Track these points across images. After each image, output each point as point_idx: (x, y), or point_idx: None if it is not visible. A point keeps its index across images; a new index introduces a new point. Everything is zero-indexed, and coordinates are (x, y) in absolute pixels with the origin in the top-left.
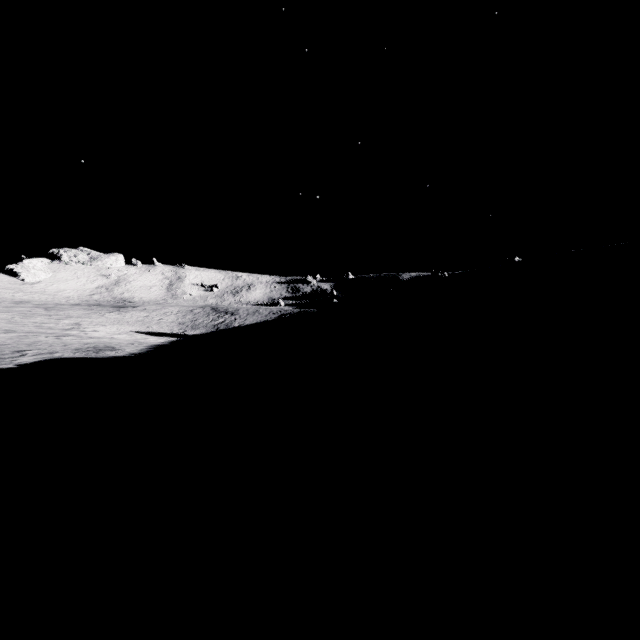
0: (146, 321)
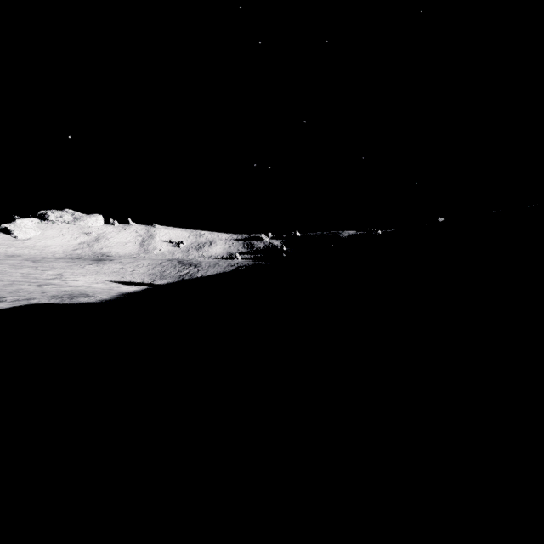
0: (121, 272)
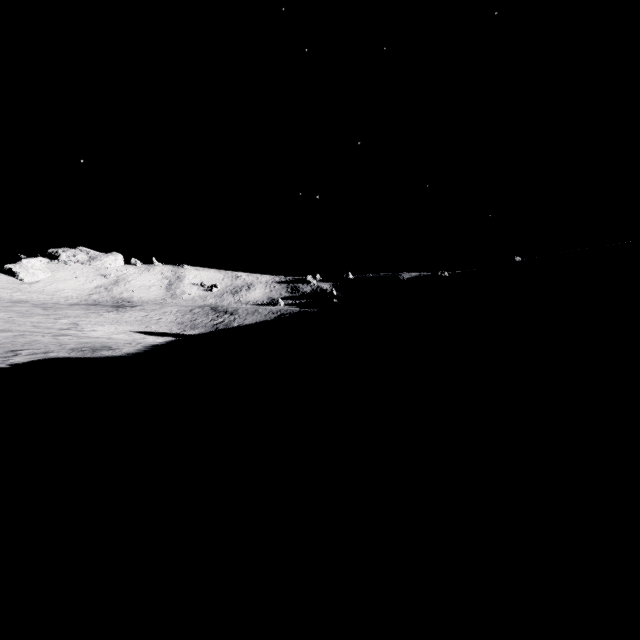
0: (145, 321)
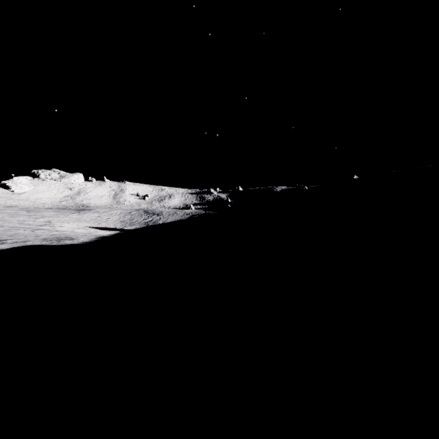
0: (98, 220)
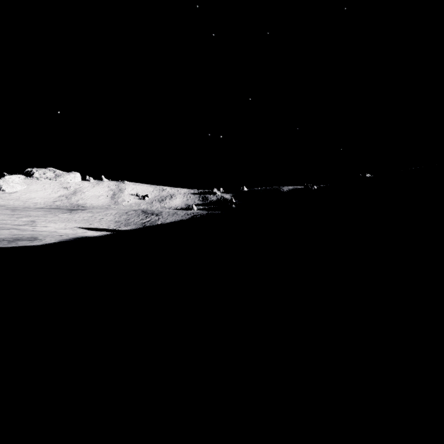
0: (90, 220)
